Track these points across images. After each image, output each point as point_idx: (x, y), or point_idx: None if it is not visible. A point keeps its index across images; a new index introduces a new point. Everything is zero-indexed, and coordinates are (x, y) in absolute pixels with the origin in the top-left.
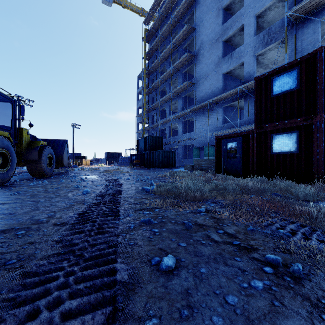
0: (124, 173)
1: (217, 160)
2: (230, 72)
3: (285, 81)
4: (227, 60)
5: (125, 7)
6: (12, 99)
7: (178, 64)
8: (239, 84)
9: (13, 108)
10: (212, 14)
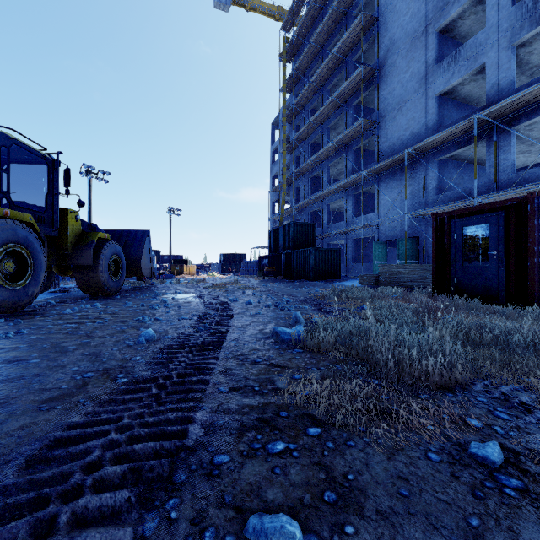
0: (243, 291)
1: (437, 264)
2: (452, 92)
3: None
4: (445, 67)
5: (251, 10)
6: (48, 158)
7: (344, 90)
8: (475, 111)
9: (50, 174)
10: None
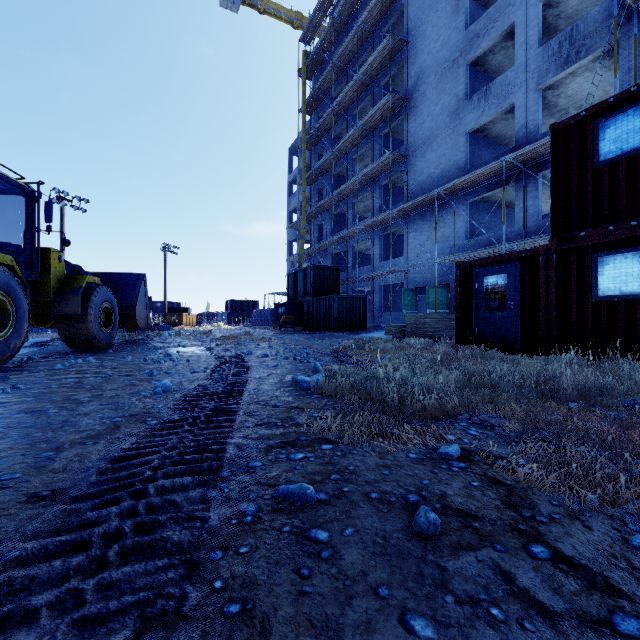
0: (258, 343)
1: (460, 314)
2: (483, 130)
3: (630, 127)
4: (476, 104)
5: (264, 13)
6: (26, 189)
7: (371, 119)
8: (504, 153)
9: (28, 208)
10: (443, 10)
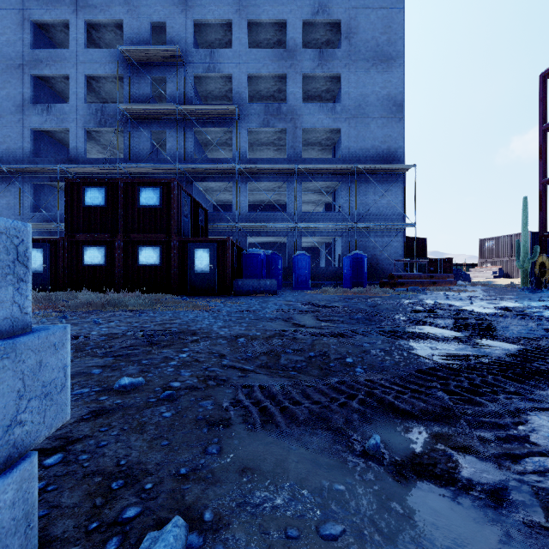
0: None
1: None
2: (48, 132)
3: (96, 195)
4: (40, 112)
5: None
6: None
7: None
8: (62, 159)
9: None
10: (8, 14)
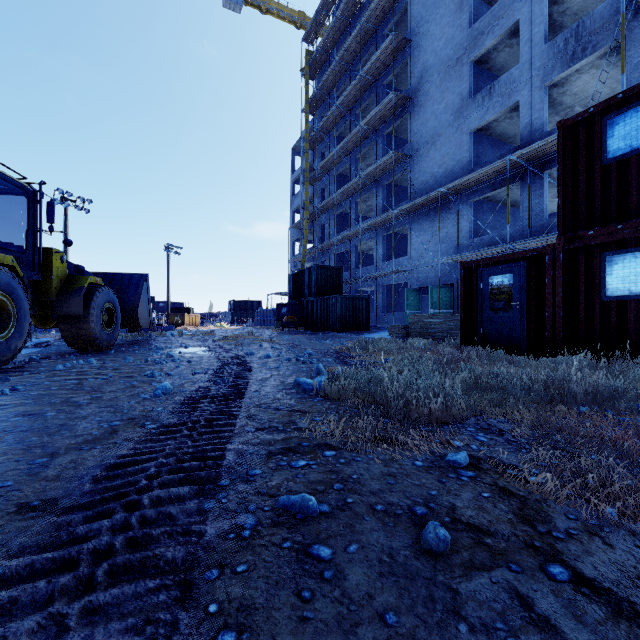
0: (260, 344)
1: (465, 314)
2: (487, 128)
3: None
4: (480, 102)
5: (267, 13)
6: (28, 189)
7: (374, 118)
8: (509, 151)
9: (30, 208)
10: (446, 8)
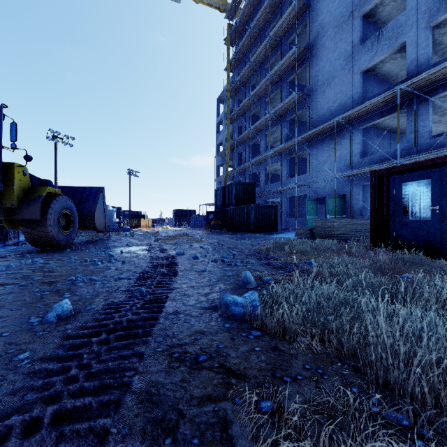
0: (190, 244)
1: (375, 219)
2: (374, 69)
3: None
4: (369, 46)
5: (199, 2)
6: None
7: (280, 68)
8: (396, 84)
9: None
10: None
